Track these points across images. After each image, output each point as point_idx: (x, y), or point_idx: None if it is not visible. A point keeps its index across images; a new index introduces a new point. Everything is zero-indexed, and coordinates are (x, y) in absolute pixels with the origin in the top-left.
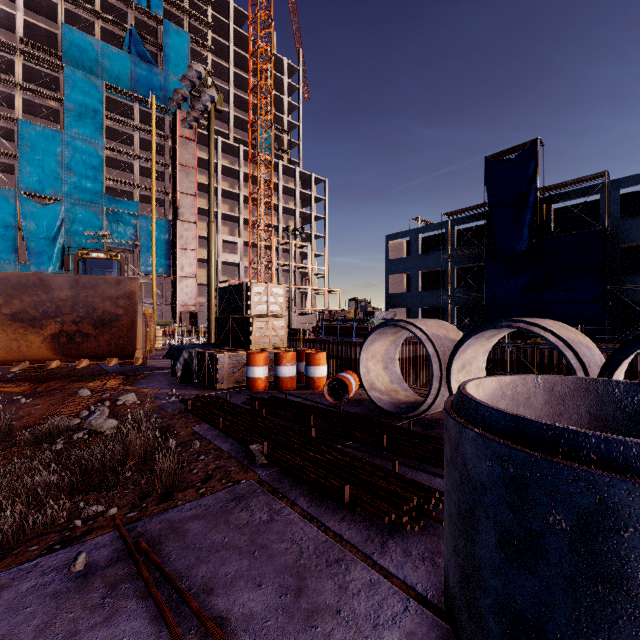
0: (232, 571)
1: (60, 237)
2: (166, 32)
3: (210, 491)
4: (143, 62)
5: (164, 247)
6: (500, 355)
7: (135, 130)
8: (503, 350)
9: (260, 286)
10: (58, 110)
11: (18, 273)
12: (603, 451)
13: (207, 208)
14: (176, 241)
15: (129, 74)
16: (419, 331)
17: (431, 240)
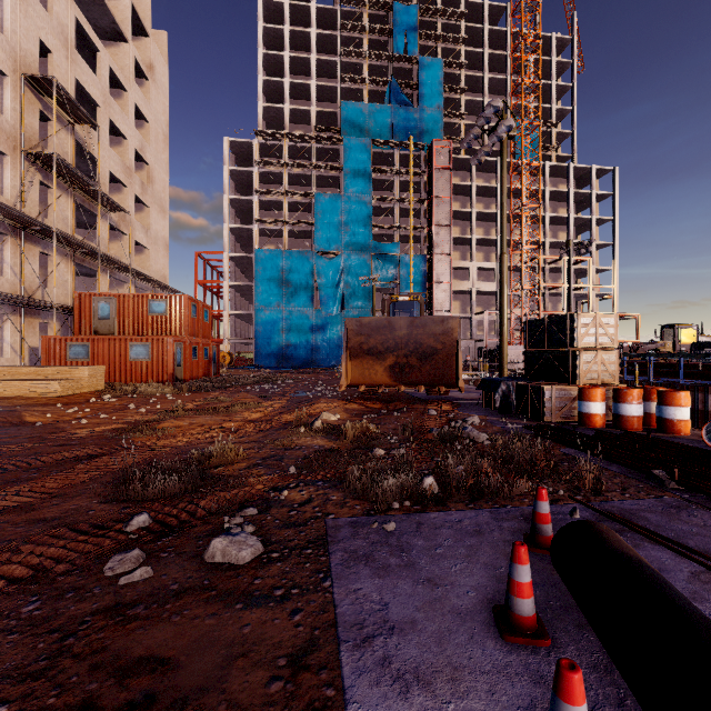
0: None
1: (340, 285)
2: (421, 69)
3: (636, 497)
4: (401, 107)
5: (420, 283)
6: None
7: (395, 175)
8: None
9: (587, 317)
10: (338, 177)
11: (376, 318)
12: None
13: (461, 236)
14: (431, 275)
15: (389, 124)
16: None
17: None
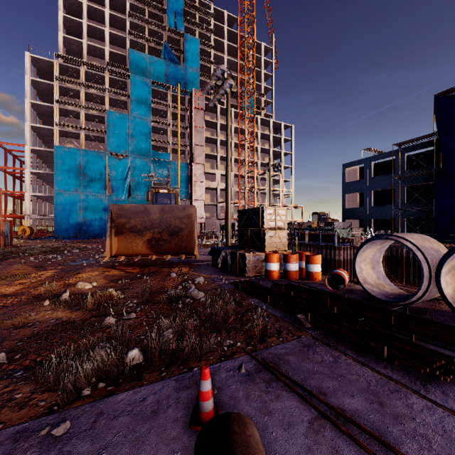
0: (330, 386)
1: (128, 178)
2: (185, 41)
3: (286, 340)
4: (172, 63)
5: (185, 181)
6: None
7: (168, 107)
8: None
9: (270, 209)
10: (126, 101)
11: (135, 205)
12: None
13: (211, 153)
14: (192, 177)
15: (164, 72)
16: (409, 243)
17: (382, 165)
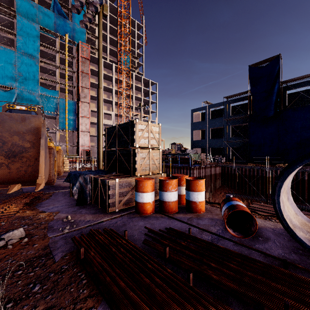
0: None
1: None
2: (73, 2)
3: None
4: (61, 17)
5: (72, 115)
6: (260, 173)
7: (56, 52)
8: (262, 171)
9: (142, 124)
10: (13, 40)
11: None
12: None
13: (95, 95)
14: (79, 112)
15: (53, 23)
16: None
17: (215, 112)
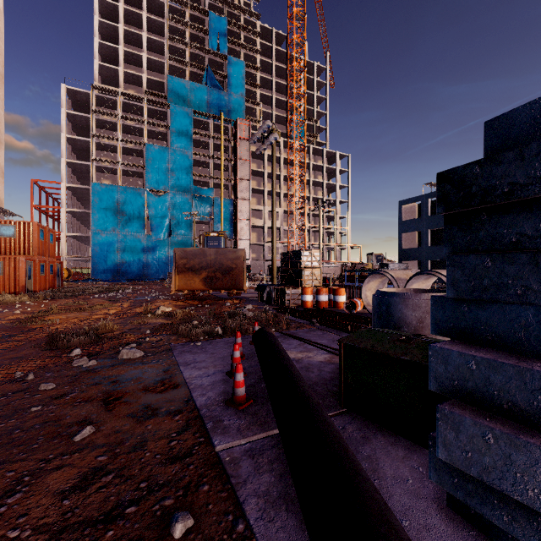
0: (315, 338)
1: (168, 216)
2: (229, 64)
3: (301, 329)
4: (215, 89)
5: (229, 219)
6: None
7: (210, 139)
8: None
9: (307, 252)
10: (166, 133)
11: (195, 248)
12: (391, 294)
13: (257, 188)
14: (236, 214)
15: (206, 100)
16: (390, 276)
17: None
